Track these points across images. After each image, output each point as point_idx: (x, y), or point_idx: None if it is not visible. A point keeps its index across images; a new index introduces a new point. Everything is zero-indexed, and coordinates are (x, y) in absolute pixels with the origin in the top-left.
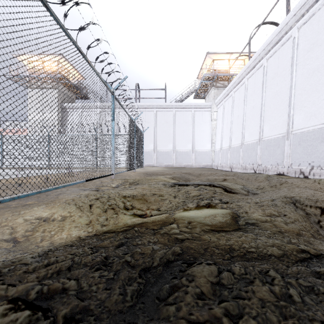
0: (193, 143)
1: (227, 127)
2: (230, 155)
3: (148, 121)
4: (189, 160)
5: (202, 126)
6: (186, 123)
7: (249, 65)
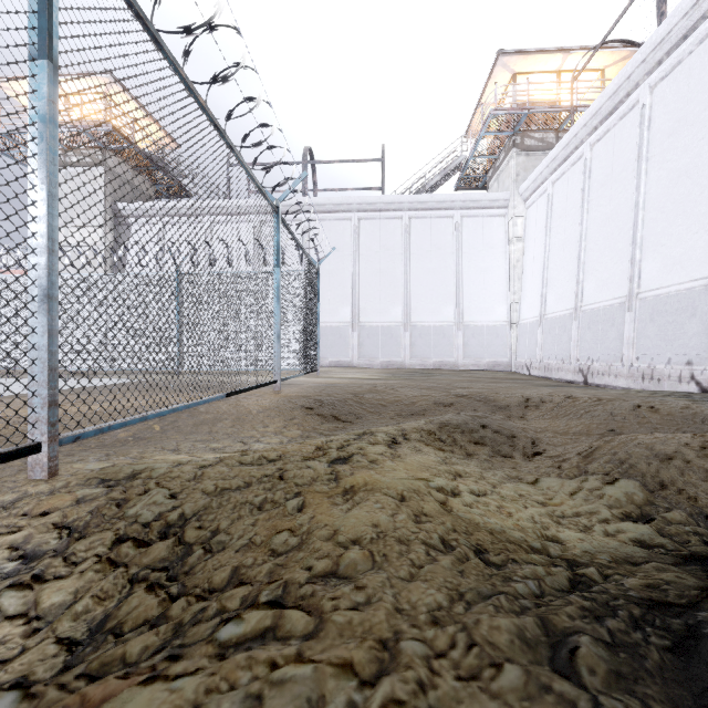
0: (457, 302)
1: (563, 255)
2: (579, 333)
3: (336, 245)
4: (448, 349)
5: (482, 258)
6: (438, 249)
7: (664, 35)
